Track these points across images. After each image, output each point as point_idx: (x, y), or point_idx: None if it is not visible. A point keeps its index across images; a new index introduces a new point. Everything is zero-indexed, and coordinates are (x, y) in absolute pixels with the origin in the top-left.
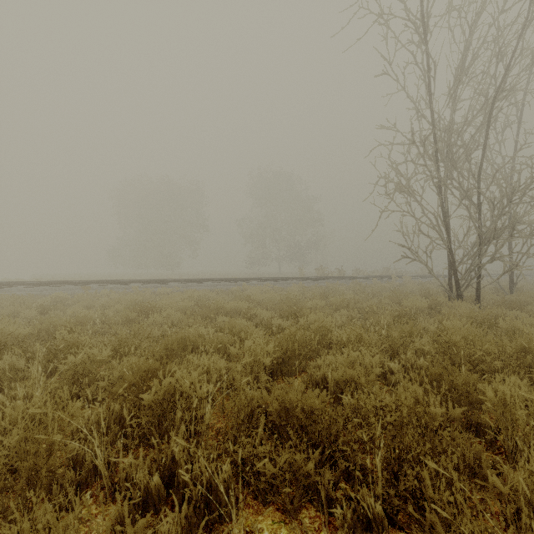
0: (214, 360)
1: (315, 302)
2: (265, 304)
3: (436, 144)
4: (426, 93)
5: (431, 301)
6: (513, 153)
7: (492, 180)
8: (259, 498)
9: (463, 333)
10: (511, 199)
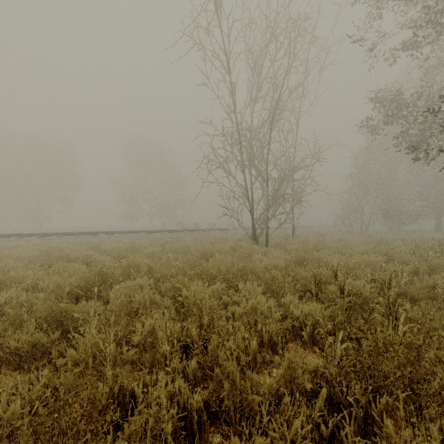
0: (18, 292)
1: (152, 248)
2: (111, 251)
3: (240, 138)
4: (233, 102)
5: (235, 245)
6: (294, 148)
7: (274, 166)
8: (12, 366)
9: (218, 262)
10: (283, 179)
